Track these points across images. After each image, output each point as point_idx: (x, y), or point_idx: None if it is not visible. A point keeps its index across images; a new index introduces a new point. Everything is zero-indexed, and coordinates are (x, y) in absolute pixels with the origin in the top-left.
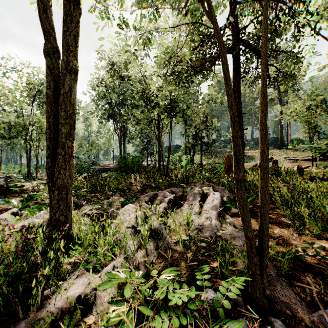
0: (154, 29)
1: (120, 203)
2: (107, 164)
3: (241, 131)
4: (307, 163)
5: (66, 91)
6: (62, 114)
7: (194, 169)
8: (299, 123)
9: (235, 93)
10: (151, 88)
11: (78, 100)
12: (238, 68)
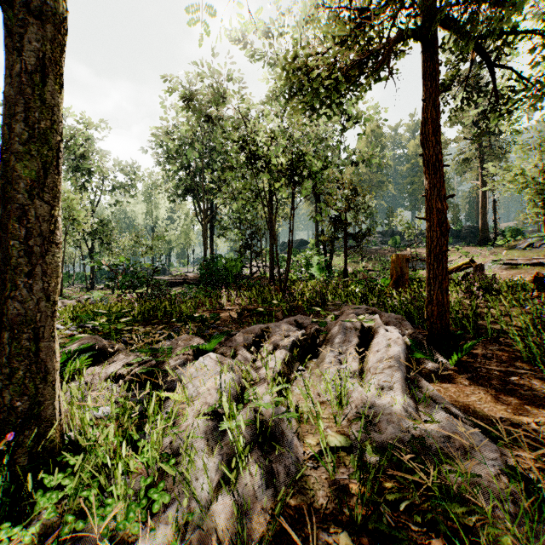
0: (263, 32)
1: (192, 350)
2: (183, 272)
3: (441, 201)
4: (536, 270)
5: (29, 68)
6: (19, 129)
7: (334, 280)
8: (525, 197)
9: (428, 124)
10: (257, 135)
11: (135, 164)
12: (435, 72)
